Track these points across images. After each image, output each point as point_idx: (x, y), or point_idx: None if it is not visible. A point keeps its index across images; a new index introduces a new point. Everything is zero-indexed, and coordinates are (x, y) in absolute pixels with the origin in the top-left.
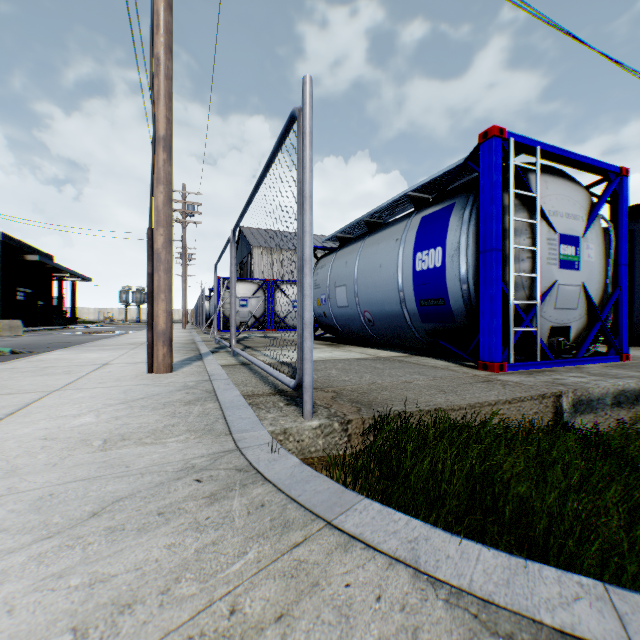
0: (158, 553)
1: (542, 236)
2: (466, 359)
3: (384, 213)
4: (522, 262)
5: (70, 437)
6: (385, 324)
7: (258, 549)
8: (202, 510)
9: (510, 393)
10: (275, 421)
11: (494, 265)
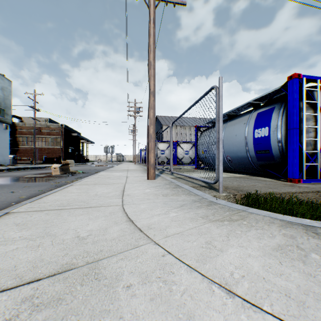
0: (205, 211)
1: (320, 120)
2: (280, 178)
3: (237, 110)
4: (309, 133)
5: (151, 194)
6: (238, 162)
7: (228, 212)
8: (208, 207)
9: (301, 190)
10: (210, 193)
11: (294, 135)
